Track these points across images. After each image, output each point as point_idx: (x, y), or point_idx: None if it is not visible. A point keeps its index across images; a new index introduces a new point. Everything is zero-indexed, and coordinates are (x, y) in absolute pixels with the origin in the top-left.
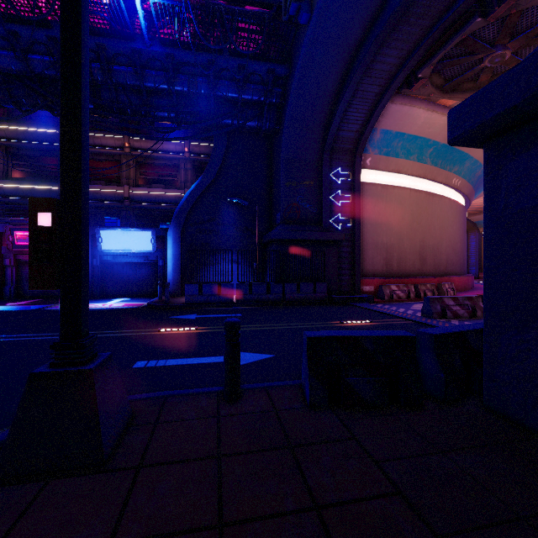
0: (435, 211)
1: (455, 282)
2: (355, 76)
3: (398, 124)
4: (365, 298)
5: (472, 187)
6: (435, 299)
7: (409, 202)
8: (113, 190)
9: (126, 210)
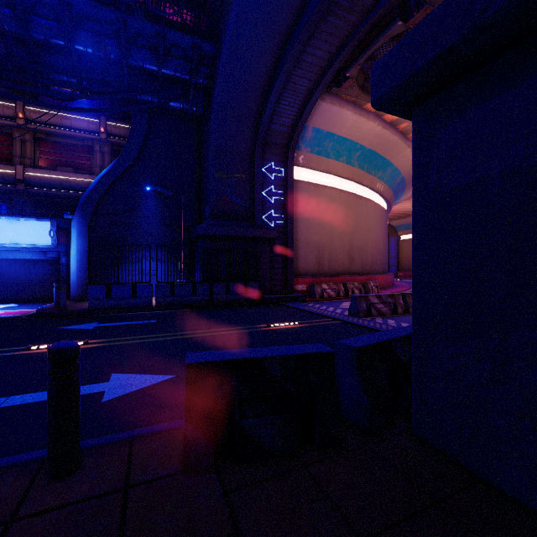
0: (362, 213)
1: (379, 280)
2: (285, 65)
3: (329, 124)
4: (297, 298)
5: (392, 193)
6: (362, 298)
7: (339, 202)
8: (1, 169)
9: (14, 194)
